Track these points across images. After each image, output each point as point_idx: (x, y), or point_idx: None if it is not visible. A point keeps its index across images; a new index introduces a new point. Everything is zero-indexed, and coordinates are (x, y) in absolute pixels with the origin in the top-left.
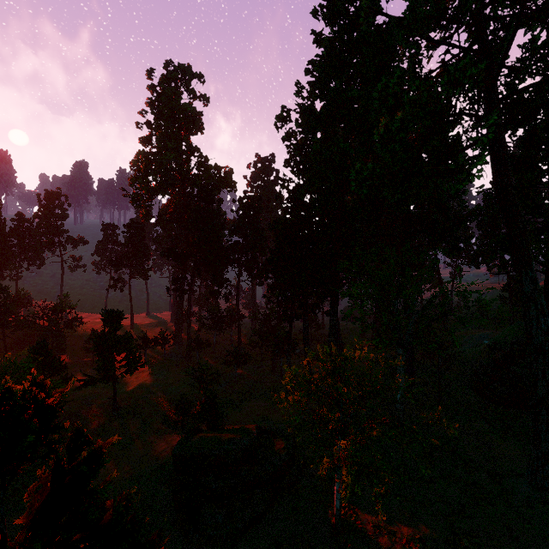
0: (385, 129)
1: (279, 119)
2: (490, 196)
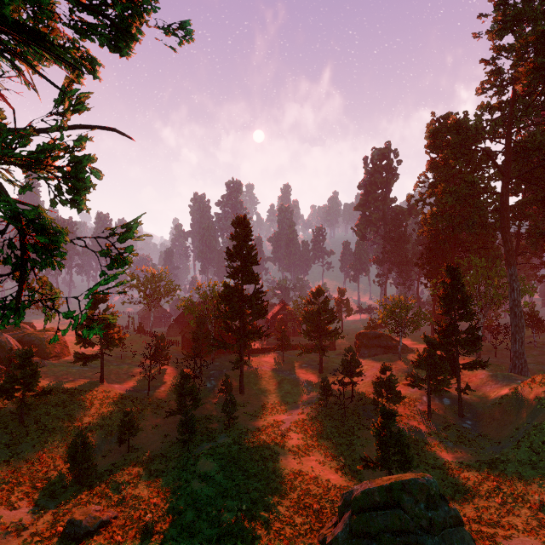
0: (430, 213)
1: (408, 197)
2: None
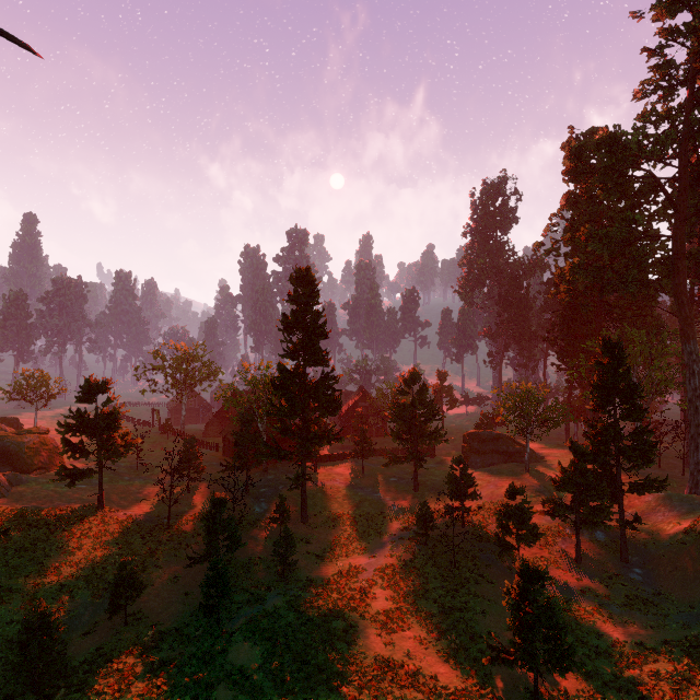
0: (570, 266)
1: (535, 246)
2: None
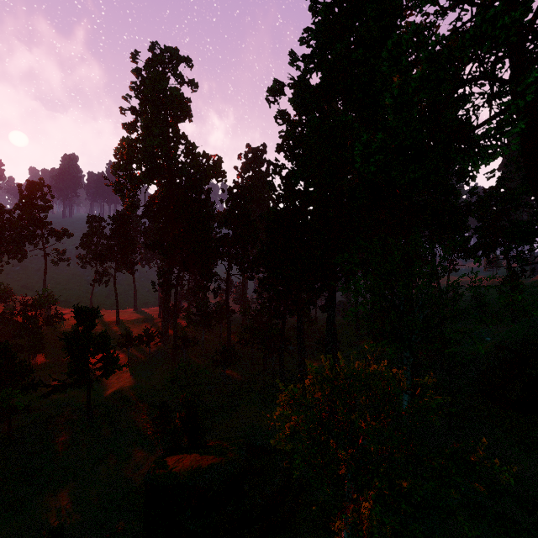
0: (399, 90)
1: (271, 92)
2: (505, 180)
